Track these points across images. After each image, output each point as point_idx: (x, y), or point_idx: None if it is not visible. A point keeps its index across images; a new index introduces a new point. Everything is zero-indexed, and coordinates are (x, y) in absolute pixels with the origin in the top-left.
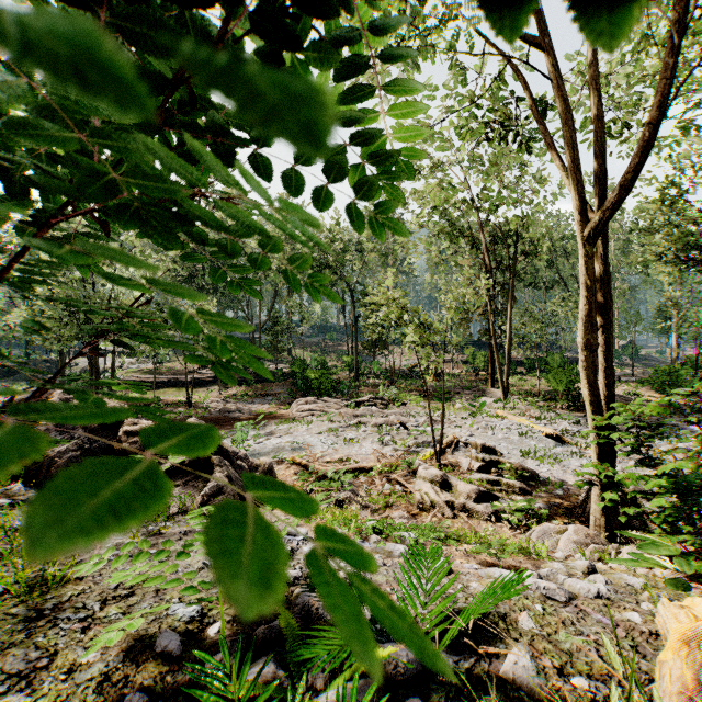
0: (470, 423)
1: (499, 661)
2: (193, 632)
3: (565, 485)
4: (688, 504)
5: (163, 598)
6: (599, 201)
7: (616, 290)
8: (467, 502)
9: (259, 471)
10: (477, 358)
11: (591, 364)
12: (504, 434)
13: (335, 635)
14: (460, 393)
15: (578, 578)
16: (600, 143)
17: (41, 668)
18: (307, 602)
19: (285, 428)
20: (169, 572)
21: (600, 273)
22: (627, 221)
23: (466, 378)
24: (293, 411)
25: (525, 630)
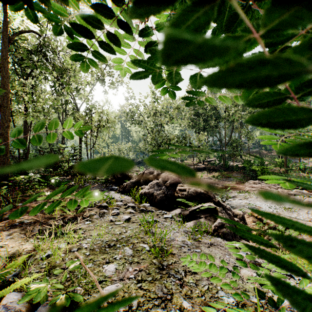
0: None
1: None
2: None
3: None
4: None
5: (212, 283)
6: None
7: None
8: None
9: (237, 217)
10: None
11: None
12: None
13: None
14: None
15: None
16: None
17: (168, 299)
18: None
19: (243, 195)
20: (221, 276)
21: None
22: None
23: None
24: (246, 187)
25: None
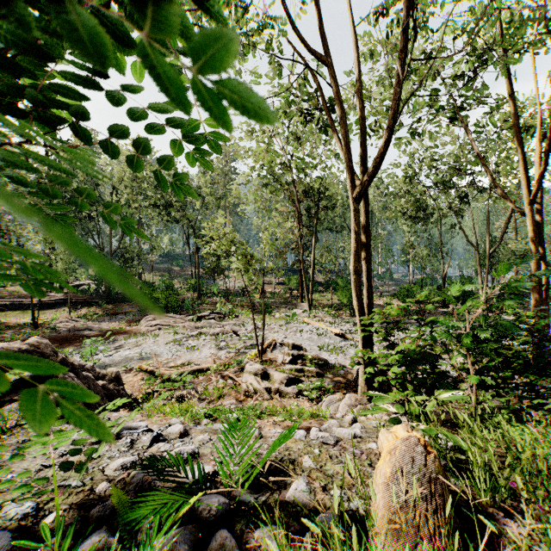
0: (285, 329)
1: (286, 491)
2: (27, 526)
3: (345, 367)
4: (408, 371)
5: None
6: (364, 174)
7: (379, 234)
8: (280, 387)
9: (106, 379)
10: (292, 280)
11: (359, 284)
12: (308, 335)
13: (159, 497)
14: (279, 306)
15: (345, 428)
16: (365, 135)
17: None
18: (141, 479)
19: (134, 341)
20: (0, 476)
21: (365, 223)
22: (386, 189)
23: (284, 296)
24: (142, 327)
25: (306, 467)
